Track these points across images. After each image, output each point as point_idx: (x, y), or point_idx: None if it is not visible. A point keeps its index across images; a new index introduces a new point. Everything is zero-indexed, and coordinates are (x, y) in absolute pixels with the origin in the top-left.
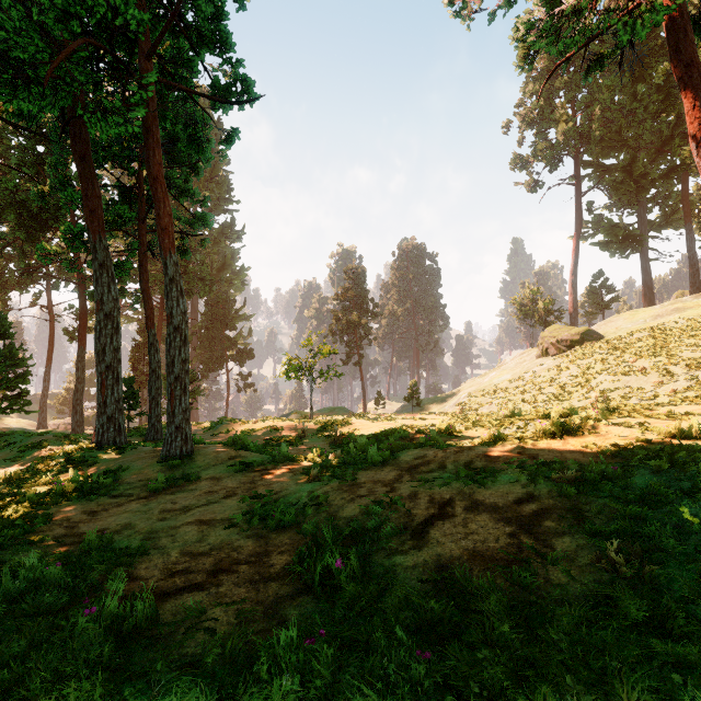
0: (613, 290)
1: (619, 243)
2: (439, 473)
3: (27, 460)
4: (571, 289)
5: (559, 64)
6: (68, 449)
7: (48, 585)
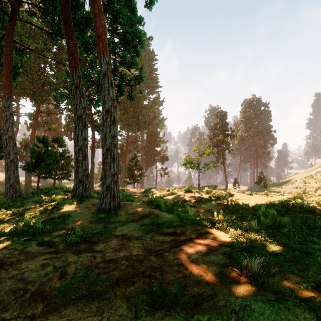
0: None
1: None
2: None
3: (40, 202)
4: None
5: None
6: (55, 198)
7: None
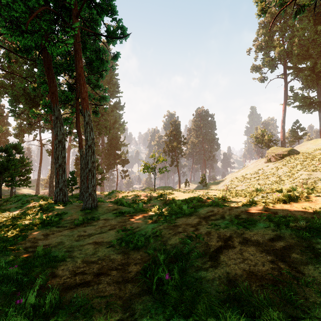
0: (304, 130)
1: (307, 106)
2: (221, 221)
3: (24, 208)
4: (281, 129)
5: (281, 9)
6: (41, 203)
7: (9, 278)
